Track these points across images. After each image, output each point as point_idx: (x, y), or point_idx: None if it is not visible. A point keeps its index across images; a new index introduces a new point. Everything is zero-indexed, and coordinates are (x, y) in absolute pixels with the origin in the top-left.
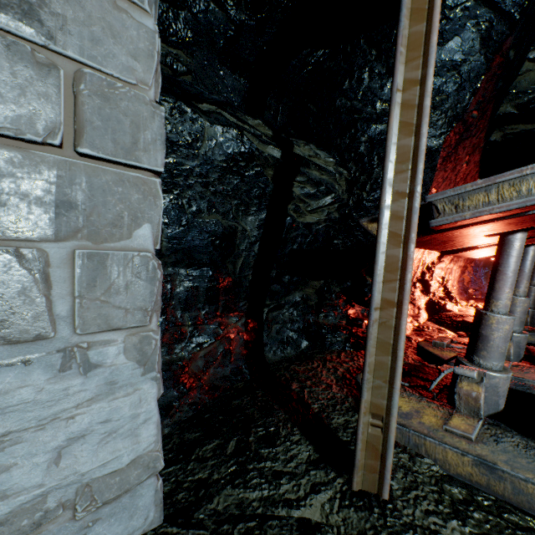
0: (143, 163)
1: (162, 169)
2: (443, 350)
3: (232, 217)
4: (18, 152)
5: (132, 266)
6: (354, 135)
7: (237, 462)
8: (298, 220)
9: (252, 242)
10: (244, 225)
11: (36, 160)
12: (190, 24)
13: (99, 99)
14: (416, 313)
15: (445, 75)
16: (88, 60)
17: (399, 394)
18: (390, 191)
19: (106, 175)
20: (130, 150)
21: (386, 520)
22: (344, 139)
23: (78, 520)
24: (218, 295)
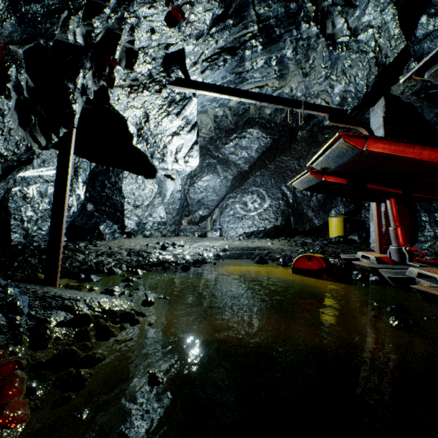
0: None
1: None
2: None
3: None
4: None
5: None
6: None
7: None
8: None
9: None
10: None
11: None
12: None
13: None
14: None
15: None
16: None
17: None
18: None
19: None
20: None
21: None
22: None
23: None
24: None
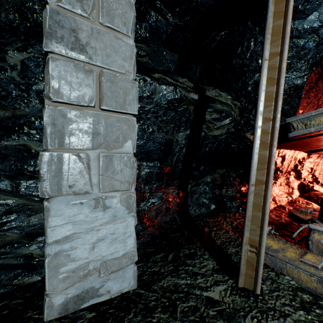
0: (128, 111)
1: (137, 113)
2: (307, 215)
3: (170, 134)
4: (78, 111)
5: (123, 161)
6: (244, 81)
7: (173, 265)
8: (208, 134)
9: (182, 147)
10: (177, 138)
11: (85, 114)
12: (147, 29)
13: (109, 83)
14: (290, 191)
15: (307, 37)
16: (105, 65)
17: (272, 239)
18: (261, 118)
19: (112, 118)
20: (123, 105)
21: (257, 304)
22: (238, 83)
23: (101, 277)
24: (163, 176)
